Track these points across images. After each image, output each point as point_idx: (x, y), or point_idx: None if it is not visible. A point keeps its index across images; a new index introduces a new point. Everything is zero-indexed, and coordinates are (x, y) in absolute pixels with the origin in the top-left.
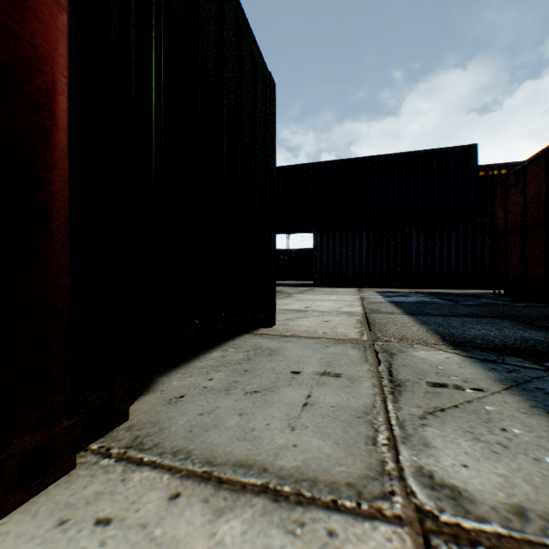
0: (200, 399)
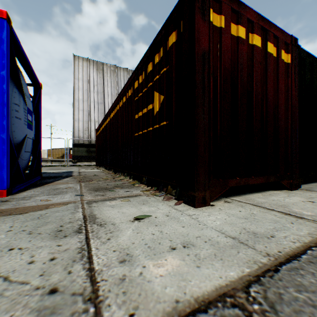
0: None
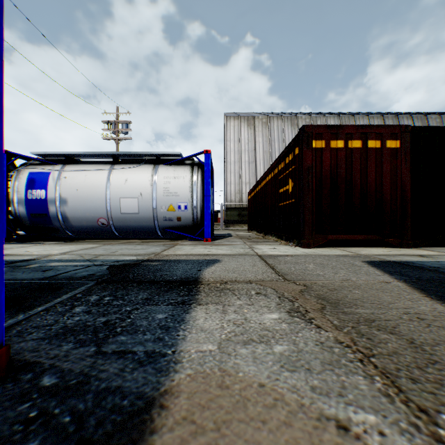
0: (437, 249)
